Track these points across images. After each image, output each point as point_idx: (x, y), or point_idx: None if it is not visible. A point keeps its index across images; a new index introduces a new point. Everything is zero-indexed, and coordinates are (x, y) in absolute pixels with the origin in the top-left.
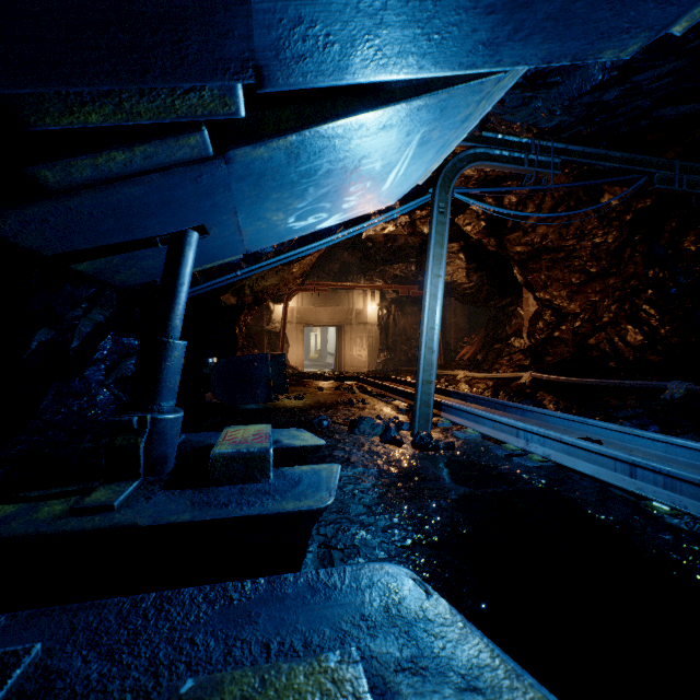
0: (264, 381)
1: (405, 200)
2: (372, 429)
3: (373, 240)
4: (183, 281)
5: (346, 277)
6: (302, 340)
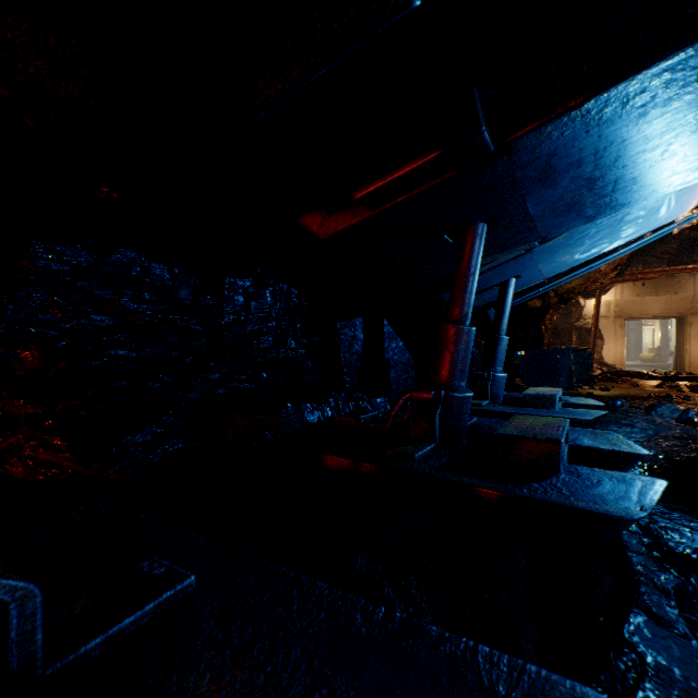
0: (565, 371)
1: None
2: (671, 413)
3: None
4: (507, 305)
5: (688, 256)
6: (621, 336)
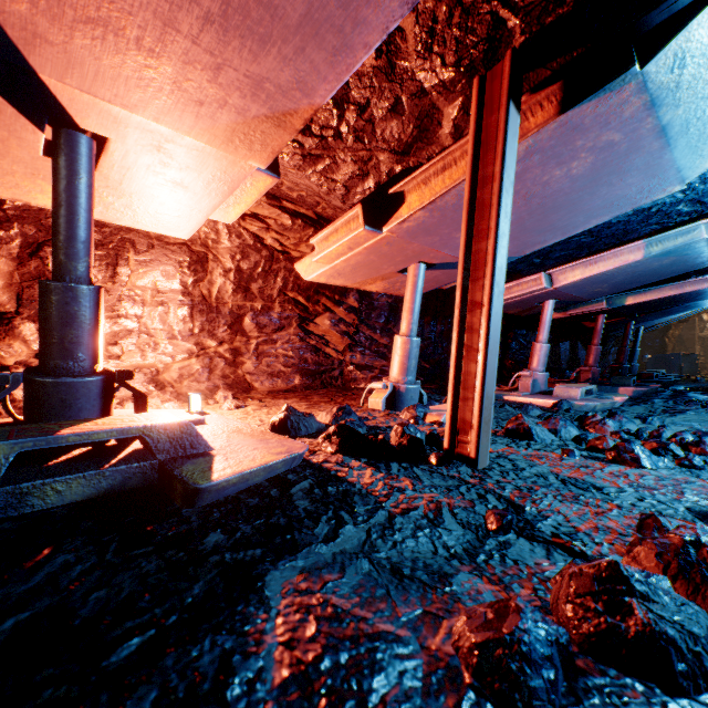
0: (677, 366)
1: None
2: None
3: None
4: (639, 337)
5: None
6: None
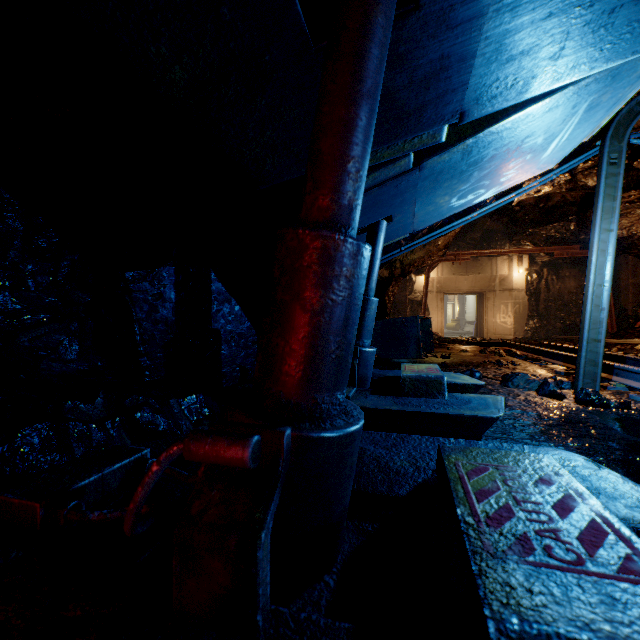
0: (414, 340)
1: (564, 159)
2: (526, 384)
3: (521, 203)
4: (377, 257)
5: (488, 244)
6: (441, 308)
